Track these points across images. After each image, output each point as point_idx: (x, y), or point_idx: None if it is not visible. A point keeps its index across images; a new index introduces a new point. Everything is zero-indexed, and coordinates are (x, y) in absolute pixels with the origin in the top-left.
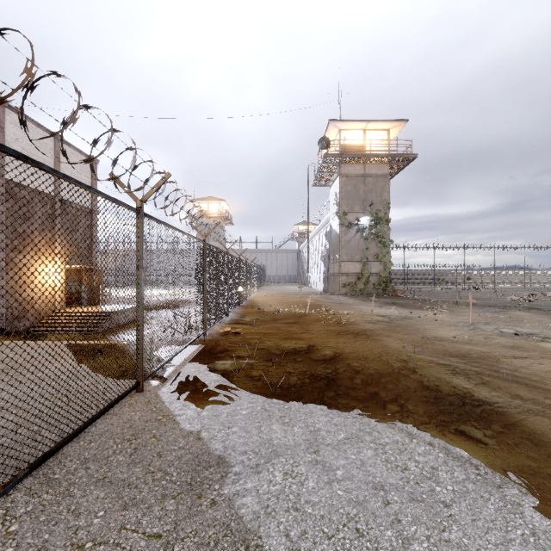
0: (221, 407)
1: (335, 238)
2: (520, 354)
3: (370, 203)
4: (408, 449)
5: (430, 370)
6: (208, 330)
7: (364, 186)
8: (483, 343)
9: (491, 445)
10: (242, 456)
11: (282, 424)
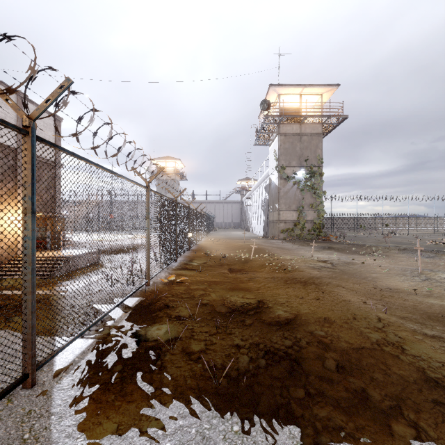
0: (134, 430)
1: (274, 190)
2: None
3: (305, 159)
4: None
5: (424, 347)
6: (154, 277)
7: (300, 144)
8: None
9: None
10: None
11: None
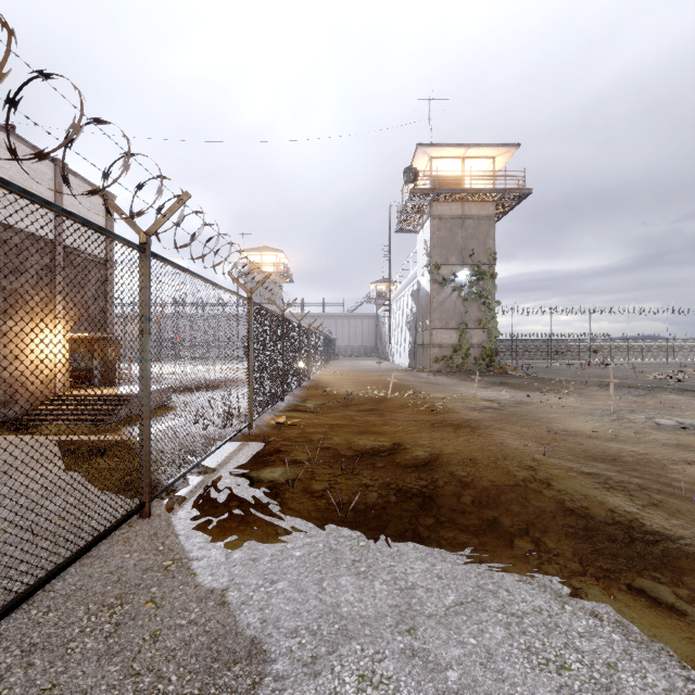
0: (263, 544)
1: (424, 299)
2: (692, 456)
3: (470, 253)
4: (560, 626)
5: (572, 483)
6: (256, 420)
7: (463, 231)
8: (635, 440)
9: (693, 617)
10: (290, 640)
11: (356, 576)
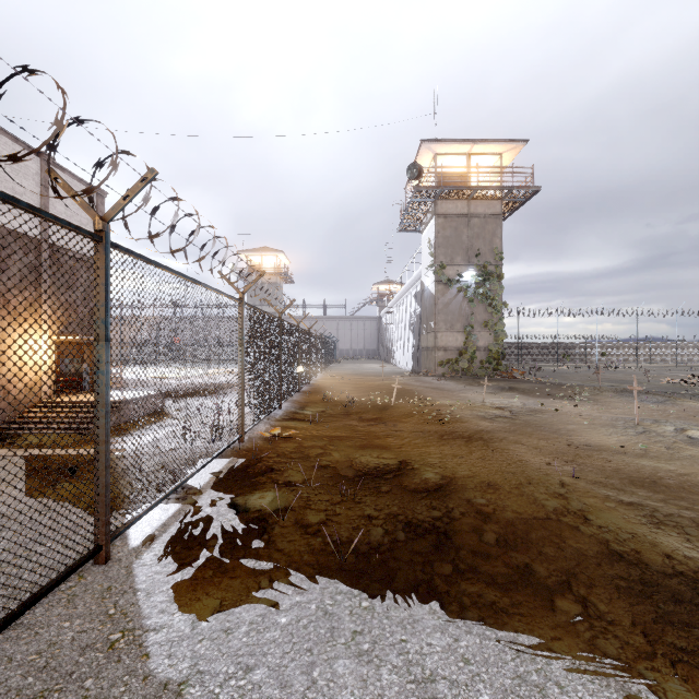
0: (241, 605)
1: (429, 300)
2: None
3: (476, 253)
4: None
5: (613, 517)
6: (249, 431)
7: (468, 230)
8: (668, 457)
9: None
10: None
11: (357, 659)
